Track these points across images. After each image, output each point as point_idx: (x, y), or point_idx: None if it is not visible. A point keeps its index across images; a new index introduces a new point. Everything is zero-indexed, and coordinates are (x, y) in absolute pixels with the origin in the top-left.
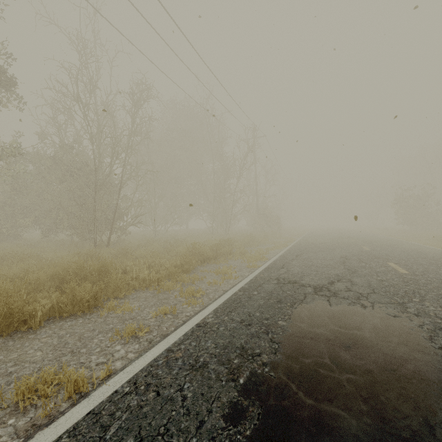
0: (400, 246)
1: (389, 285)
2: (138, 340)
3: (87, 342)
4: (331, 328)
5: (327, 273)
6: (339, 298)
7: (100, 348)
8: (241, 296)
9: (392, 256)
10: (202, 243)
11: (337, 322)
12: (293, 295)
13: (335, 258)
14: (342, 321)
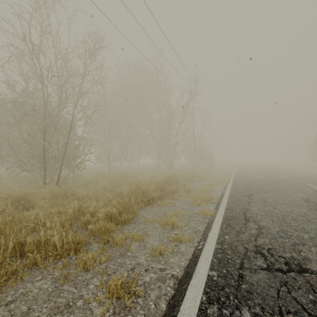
0: None
1: None
2: None
3: None
4: None
5: None
6: None
7: None
8: None
9: None
10: (147, 180)
11: None
12: None
13: (300, 202)
14: None
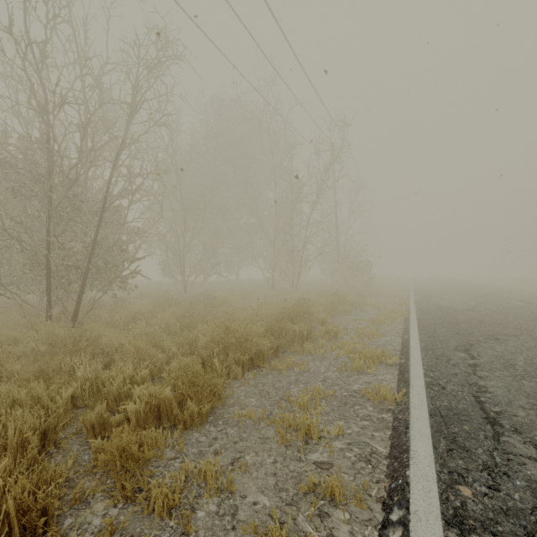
0: None
1: None
2: None
3: None
4: None
5: None
6: None
7: None
8: None
9: None
10: (252, 310)
11: None
12: None
13: None
14: None
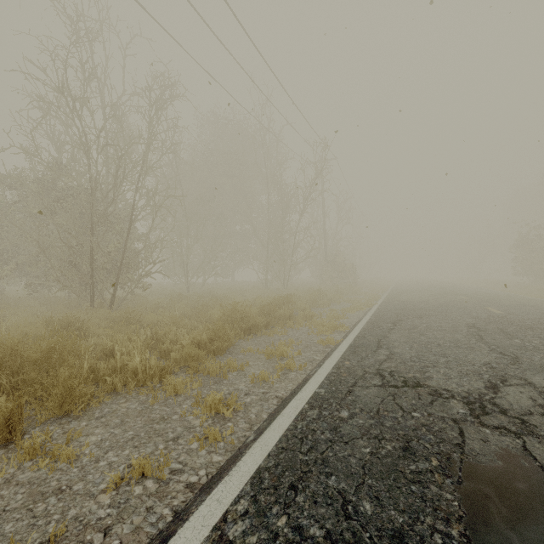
0: (543, 308)
1: None
2: None
3: None
4: None
5: (466, 360)
6: None
7: None
8: (315, 424)
9: None
10: (249, 302)
11: None
12: (432, 427)
13: (460, 328)
14: None
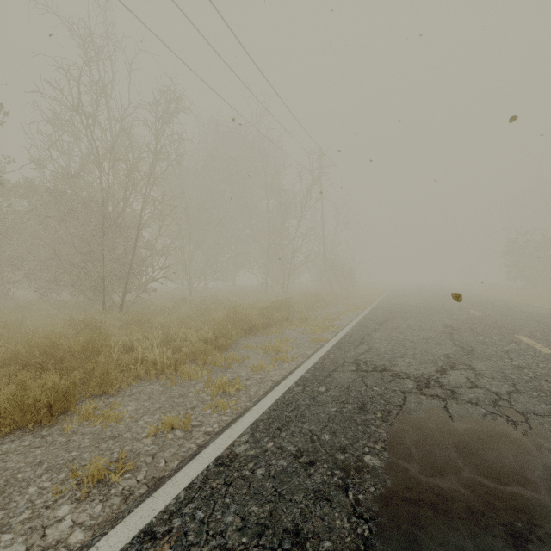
0: (522, 310)
1: (536, 376)
2: (107, 492)
3: (13, 495)
4: (468, 477)
5: (430, 352)
6: (462, 401)
7: (31, 511)
8: (299, 395)
9: (518, 325)
10: (249, 305)
11: (475, 460)
12: (385, 396)
13: (436, 328)
14: (485, 459)
